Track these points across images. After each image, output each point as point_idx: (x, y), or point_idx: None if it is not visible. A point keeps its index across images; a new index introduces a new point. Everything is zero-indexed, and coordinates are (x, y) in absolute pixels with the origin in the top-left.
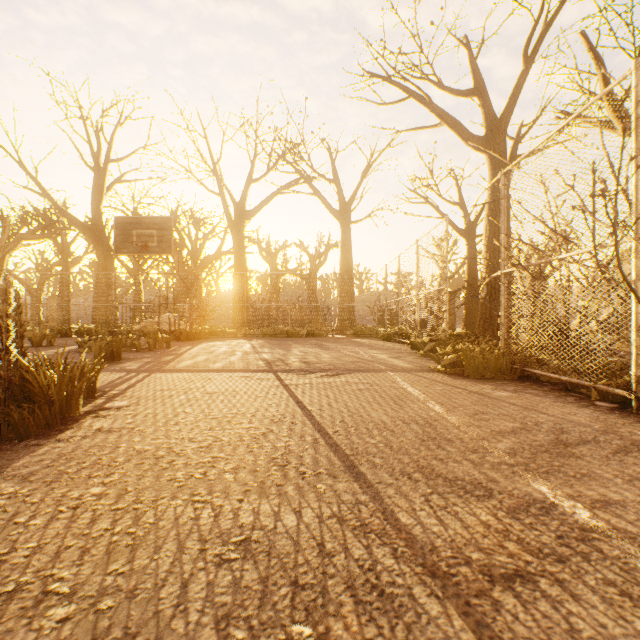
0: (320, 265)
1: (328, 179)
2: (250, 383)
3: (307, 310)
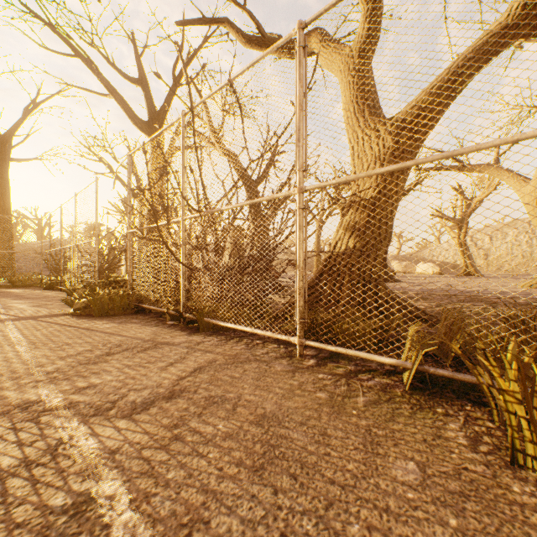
0: None
1: None
2: None
3: None
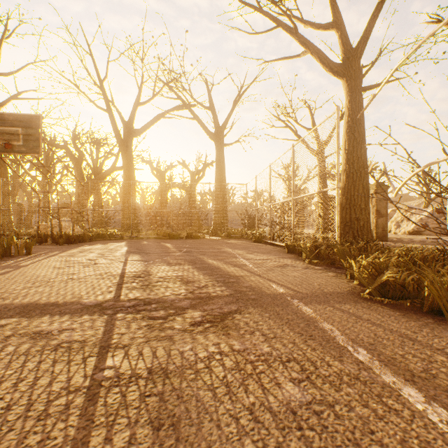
0: (199, 180)
1: (205, 106)
2: (11, 379)
3: (188, 215)
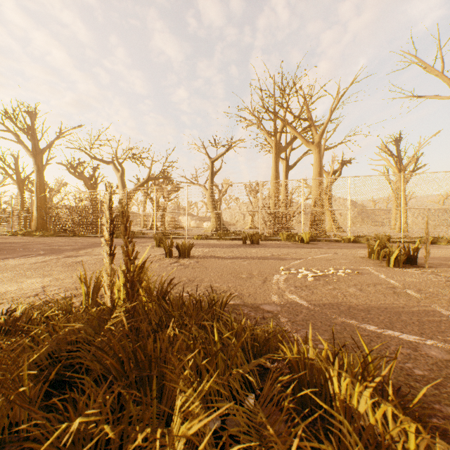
0: None
1: None
2: None
3: None
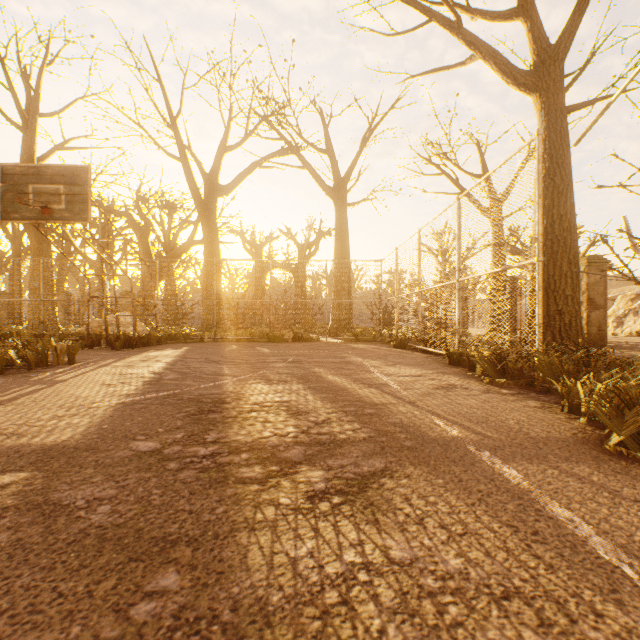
0: (310, 256)
1: (320, 149)
2: None
3: (294, 308)
